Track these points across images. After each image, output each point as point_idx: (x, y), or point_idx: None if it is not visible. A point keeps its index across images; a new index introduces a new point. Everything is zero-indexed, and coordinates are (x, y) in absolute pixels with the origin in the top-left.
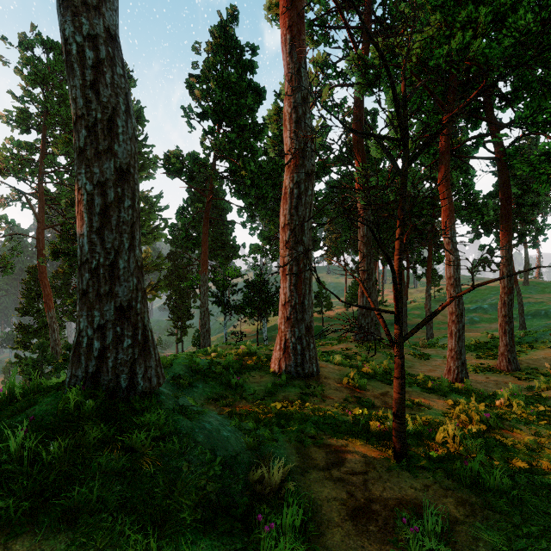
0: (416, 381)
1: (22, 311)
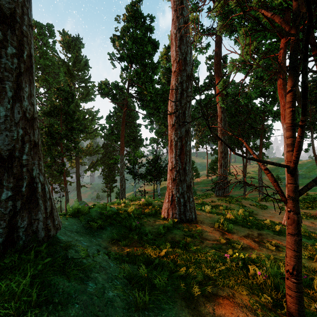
0: (265, 225)
1: None
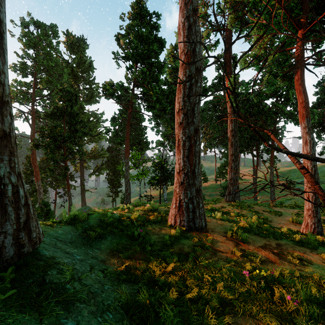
0: (282, 234)
1: None
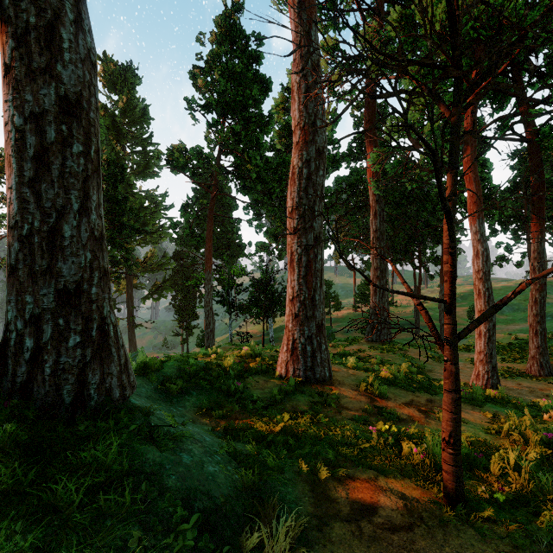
0: (441, 388)
1: None
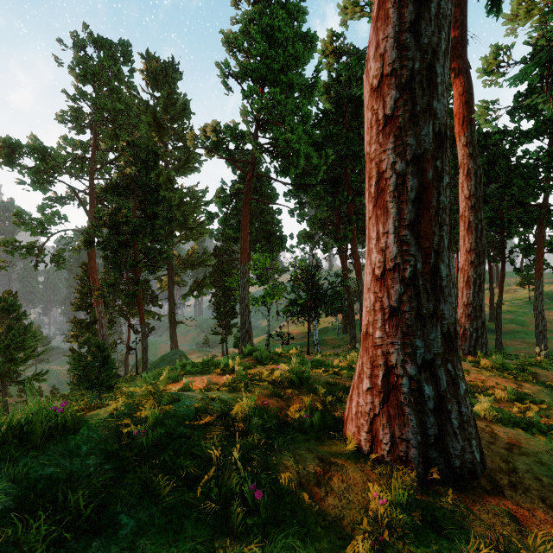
0: None
1: (77, 305)
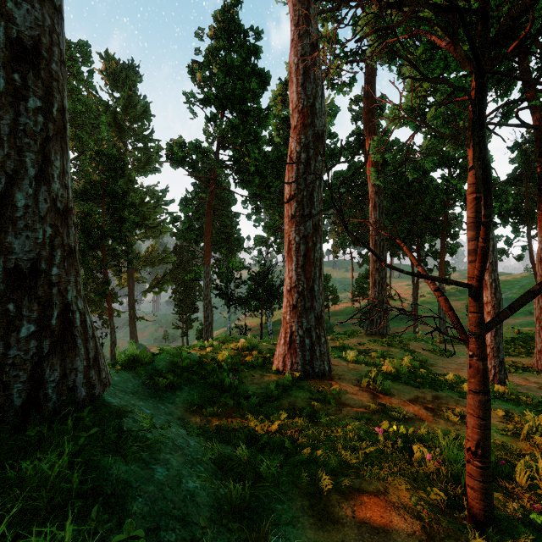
0: (446, 383)
1: None
